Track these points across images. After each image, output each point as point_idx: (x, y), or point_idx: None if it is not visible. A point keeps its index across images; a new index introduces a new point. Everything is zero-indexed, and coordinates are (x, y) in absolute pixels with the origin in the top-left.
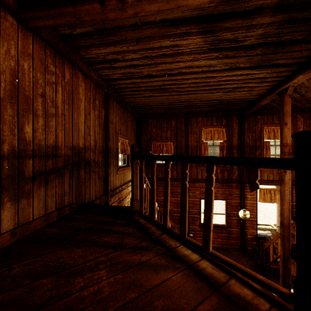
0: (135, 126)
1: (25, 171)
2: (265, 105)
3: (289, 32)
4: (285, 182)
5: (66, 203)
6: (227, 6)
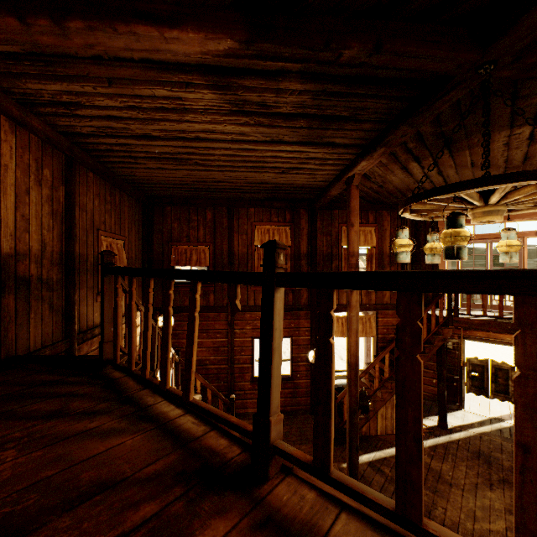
0: (141, 216)
1: None
2: (341, 196)
3: (331, 106)
4: (352, 305)
5: None
6: (237, 60)
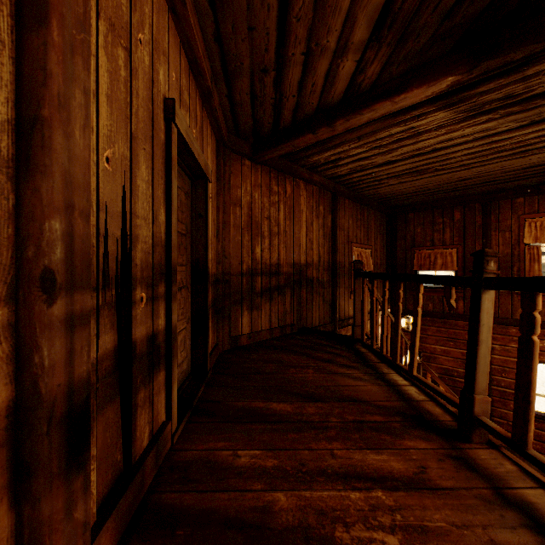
0: (385, 226)
1: (256, 287)
2: None
3: None
4: None
5: (288, 323)
6: None
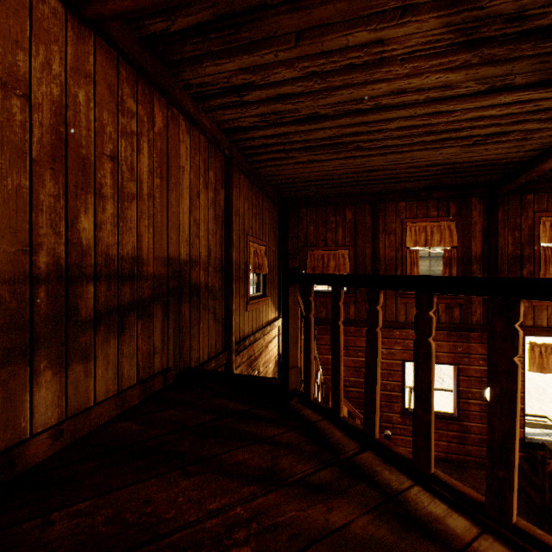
0: (277, 221)
1: (81, 308)
2: (547, 172)
3: None
4: None
5: (157, 369)
6: None
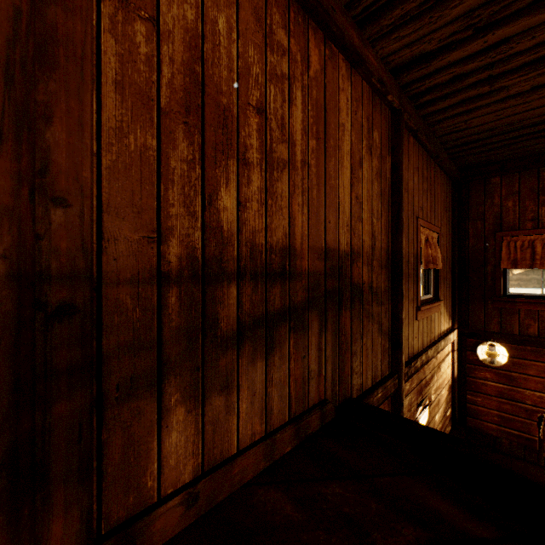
0: (450, 199)
1: (221, 318)
2: None
3: None
4: None
5: (312, 401)
6: None
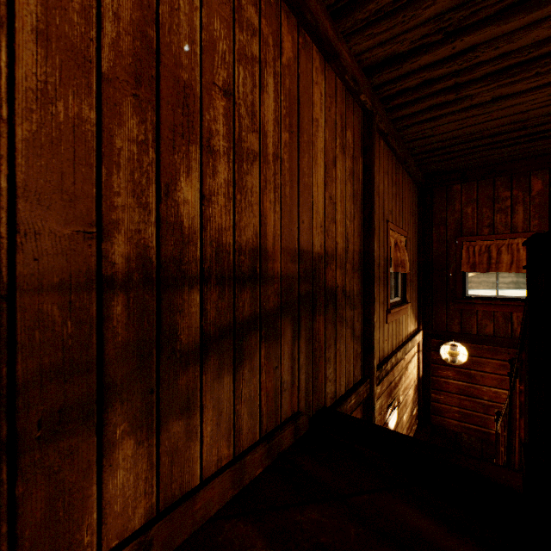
0: (416, 204)
1: (180, 329)
2: None
3: None
4: None
5: (285, 415)
6: None
